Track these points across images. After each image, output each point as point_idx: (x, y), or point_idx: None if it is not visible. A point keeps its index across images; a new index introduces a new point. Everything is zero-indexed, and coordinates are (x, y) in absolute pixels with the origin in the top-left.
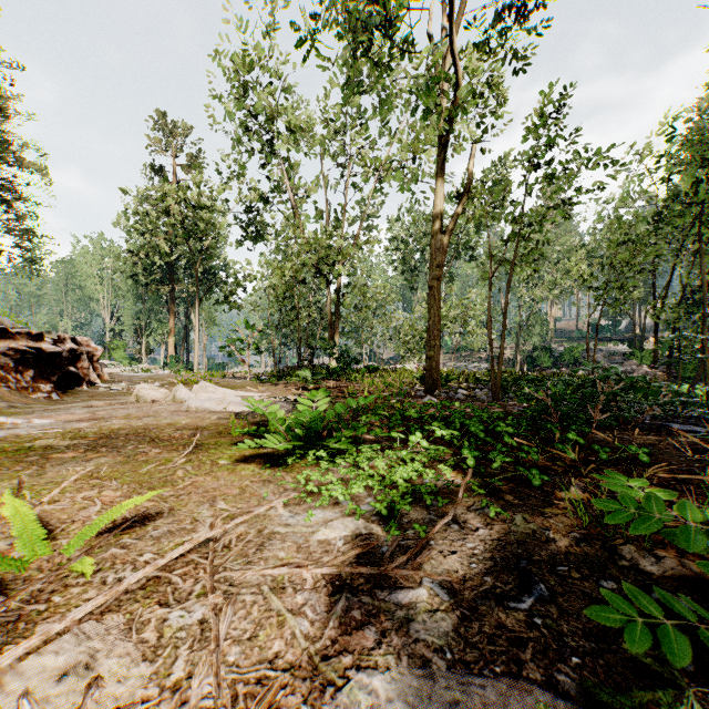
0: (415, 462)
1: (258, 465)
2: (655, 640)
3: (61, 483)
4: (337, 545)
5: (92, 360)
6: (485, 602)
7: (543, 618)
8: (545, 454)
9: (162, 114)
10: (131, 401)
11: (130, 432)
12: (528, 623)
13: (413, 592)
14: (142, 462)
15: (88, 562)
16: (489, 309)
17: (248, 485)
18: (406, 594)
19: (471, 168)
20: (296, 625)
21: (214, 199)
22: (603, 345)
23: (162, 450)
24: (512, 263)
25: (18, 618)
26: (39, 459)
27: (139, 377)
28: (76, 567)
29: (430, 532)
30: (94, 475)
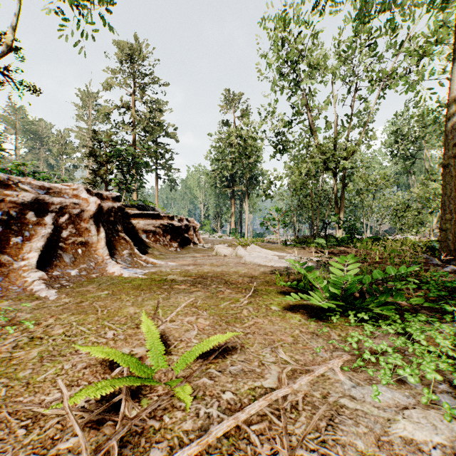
0: None
1: (303, 316)
2: None
3: (177, 307)
4: (432, 455)
5: (195, 230)
6: None
7: None
8: None
9: (228, 90)
10: (213, 255)
11: (213, 275)
12: None
13: None
14: (220, 299)
15: (186, 392)
16: None
17: (299, 335)
18: None
19: None
20: None
21: (256, 132)
22: None
23: (232, 291)
24: None
25: (141, 430)
26: (168, 287)
27: (216, 240)
28: (179, 396)
29: None
30: (194, 304)
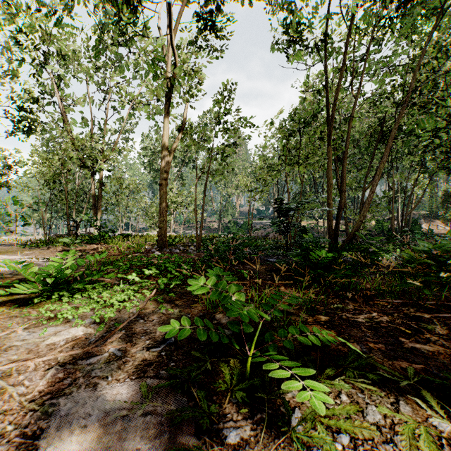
0: (129, 290)
1: (9, 307)
2: (211, 349)
3: None
4: (60, 344)
5: None
6: (141, 351)
7: (166, 352)
8: (207, 279)
9: None
10: None
11: None
12: (158, 355)
13: (101, 356)
14: None
15: None
16: (195, 200)
17: None
18: (96, 358)
19: (185, 116)
20: (15, 390)
21: None
22: (261, 220)
23: None
24: (207, 174)
25: None
26: None
27: None
28: None
29: (121, 325)
30: None
